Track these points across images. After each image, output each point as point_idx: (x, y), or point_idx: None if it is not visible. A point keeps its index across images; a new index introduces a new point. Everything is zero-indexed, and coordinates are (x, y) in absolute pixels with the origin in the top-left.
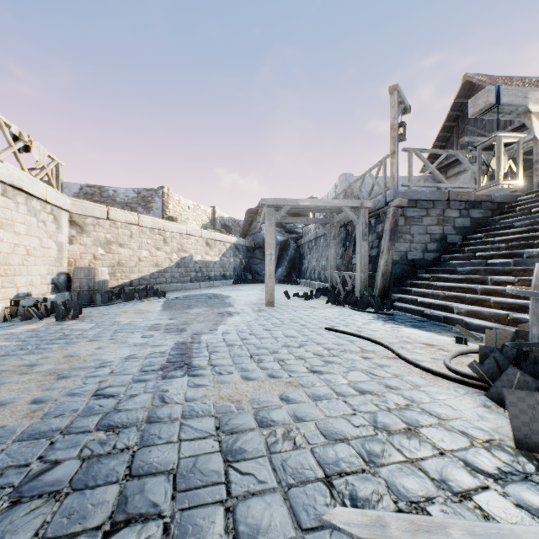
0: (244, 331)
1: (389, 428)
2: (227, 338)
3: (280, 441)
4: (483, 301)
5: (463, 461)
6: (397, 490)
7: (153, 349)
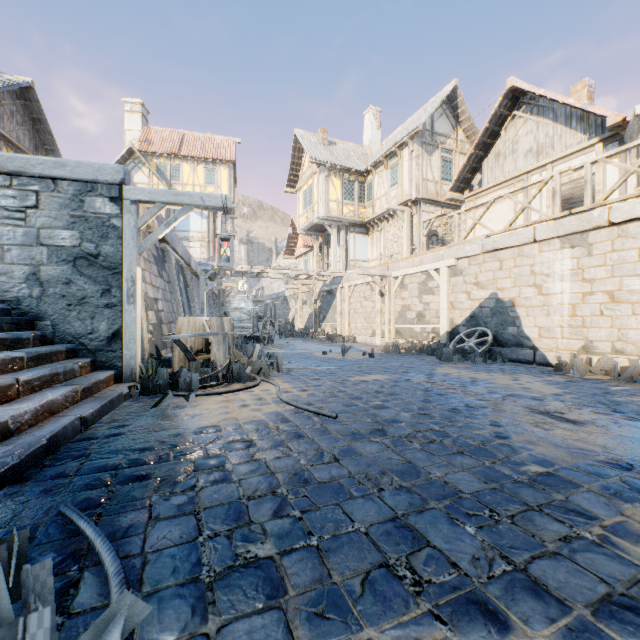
0: (451, 409)
1: (315, 373)
2: (447, 399)
3: (349, 371)
4: (9, 389)
5: (300, 371)
6: (320, 369)
7: (480, 388)
